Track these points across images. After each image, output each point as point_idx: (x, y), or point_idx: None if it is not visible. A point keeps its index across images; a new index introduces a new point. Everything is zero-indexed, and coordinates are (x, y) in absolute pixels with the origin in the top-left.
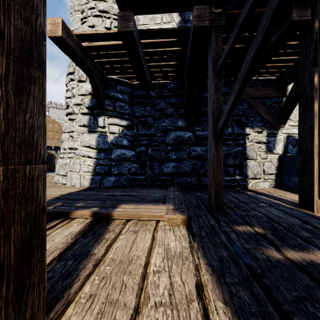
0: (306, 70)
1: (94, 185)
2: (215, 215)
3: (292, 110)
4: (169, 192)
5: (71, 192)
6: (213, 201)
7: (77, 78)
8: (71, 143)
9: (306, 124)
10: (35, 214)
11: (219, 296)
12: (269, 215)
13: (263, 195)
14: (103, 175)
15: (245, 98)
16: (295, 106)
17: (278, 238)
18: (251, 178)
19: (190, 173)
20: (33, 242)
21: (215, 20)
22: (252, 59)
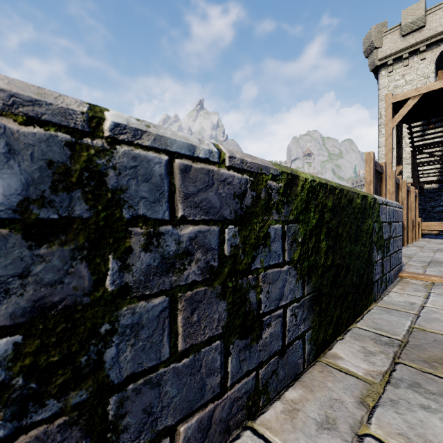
0: None
1: None
2: None
3: None
4: None
5: None
6: None
7: None
8: None
9: None
10: None
11: None
12: None
13: None
14: None
15: None
16: None
17: None
18: None
19: None
20: None
21: None
22: None
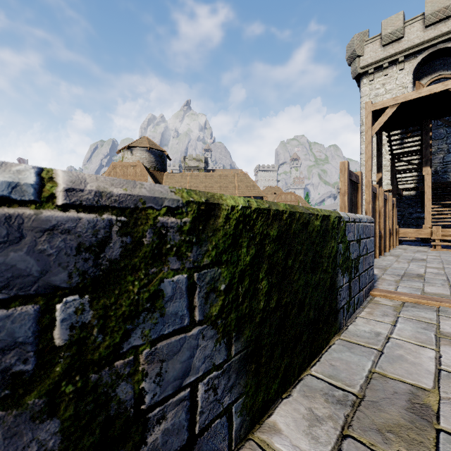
0: None
1: None
2: None
3: None
4: None
5: None
6: None
7: None
8: None
9: None
10: None
11: None
12: None
13: None
14: None
15: None
16: None
17: None
18: None
19: None
20: None
21: None
22: None
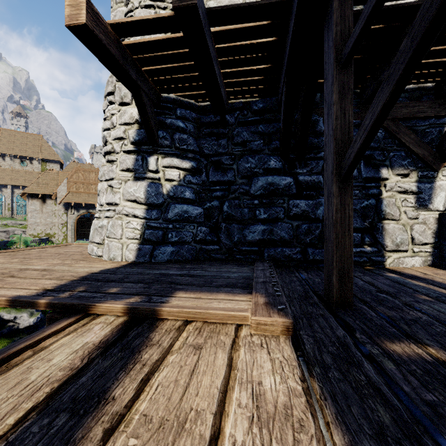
0: None
1: (142, 259)
2: (340, 316)
3: None
4: (257, 271)
5: (106, 269)
6: (336, 290)
7: (118, 99)
8: (109, 196)
9: None
10: None
11: None
12: (445, 320)
13: (416, 279)
14: (156, 243)
15: None
16: None
17: None
18: (390, 250)
19: (290, 242)
20: None
21: None
22: None
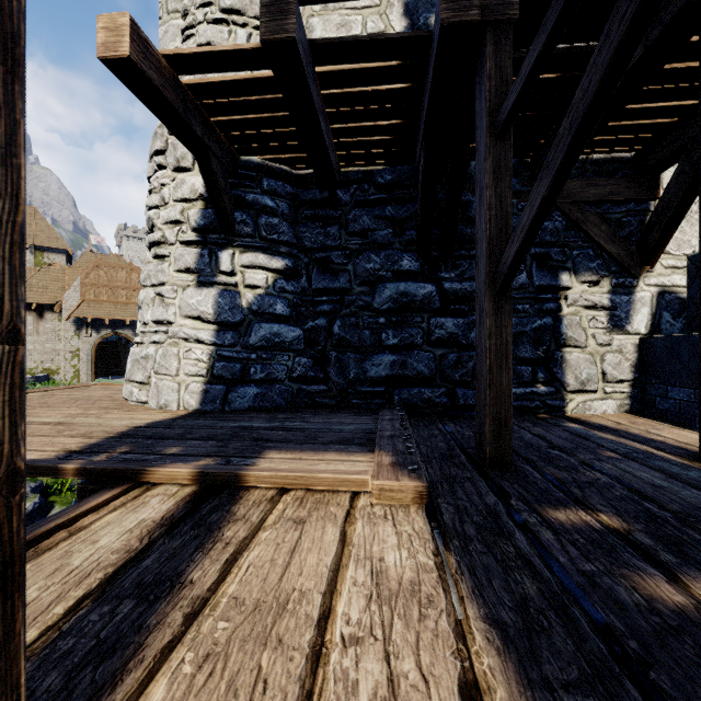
0: None
1: (209, 406)
2: (494, 479)
3: (674, 229)
4: (382, 422)
5: (155, 422)
6: (490, 445)
7: (173, 162)
8: (158, 310)
9: None
10: None
11: None
12: (630, 482)
13: (605, 430)
14: (231, 382)
15: (560, 204)
16: (681, 220)
17: (667, 545)
18: (573, 390)
19: (431, 379)
20: None
21: (495, 7)
22: (606, 72)
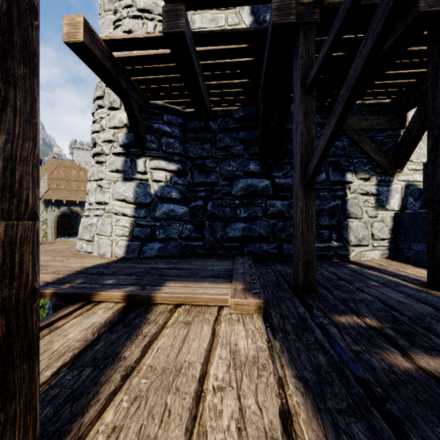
0: (439, 85)
1: (131, 255)
2: (304, 298)
3: (414, 147)
4: (237, 264)
5: (98, 264)
6: (301, 278)
7: (108, 104)
8: (99, 195)
9: (439, 165)
10: (17, 301)
11: (318, 433)
12: (385, 300)
13: (372, 269)
14: (144, 240)
15: (346, 131)
16: (419, 141)
17: (403, 336)
18: (354, 245)
19: (267, 238)
20: (14, 349)
21: (304, 14)
22: (365, 61)
